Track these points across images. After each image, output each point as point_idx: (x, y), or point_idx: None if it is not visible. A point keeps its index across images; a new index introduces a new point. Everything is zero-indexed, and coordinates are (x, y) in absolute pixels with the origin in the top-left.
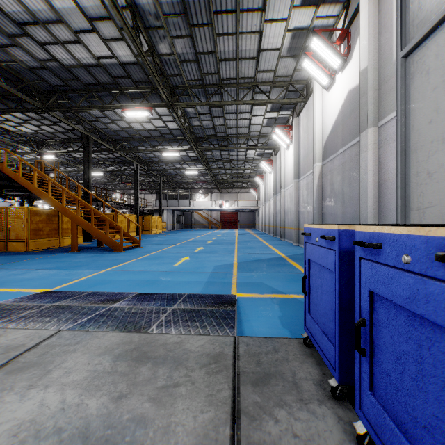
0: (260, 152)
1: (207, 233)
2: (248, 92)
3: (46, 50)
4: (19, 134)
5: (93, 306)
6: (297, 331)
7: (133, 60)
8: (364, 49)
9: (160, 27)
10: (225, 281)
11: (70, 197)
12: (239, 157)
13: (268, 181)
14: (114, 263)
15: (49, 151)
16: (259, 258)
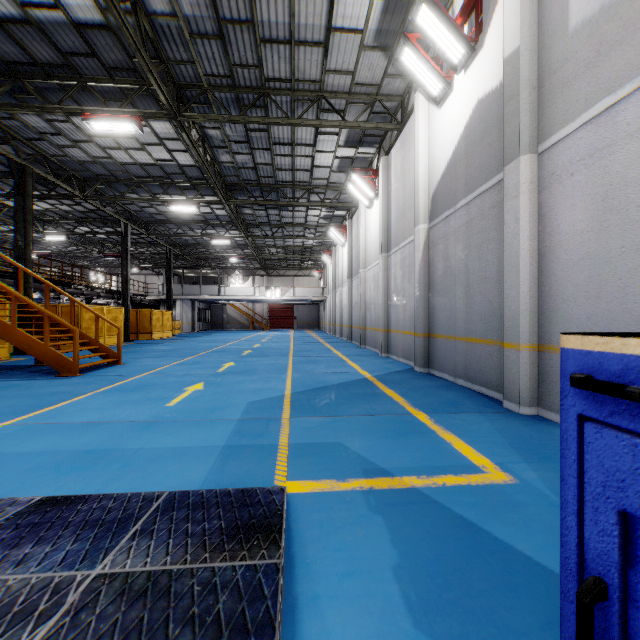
0: (328, 214)
1: (246, 338)
2: (310, 107)
3: None
4: None
5: None
6: None
7: (98, 21)
8: (513, 18)
9: None
10: (265, 443)
11: None
12: (296, 220)
13: (339, 258)
14: (40, 404)
15: None
16: (330, 382)
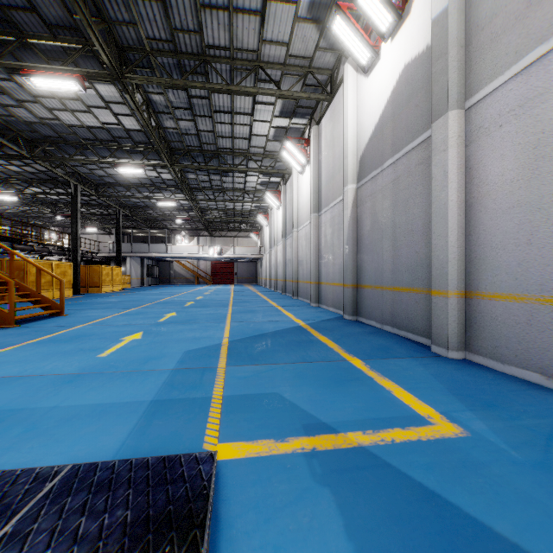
0: (264, 180)
1: (190, 291)
2: (248, 75)
3: None
4: None
5: None
6: None
7: None
8: None
9: None
10: (197, 396)
11: None
12: (236, 185)
13: (274, 219)
14: None
15: None
16: (266, 330)
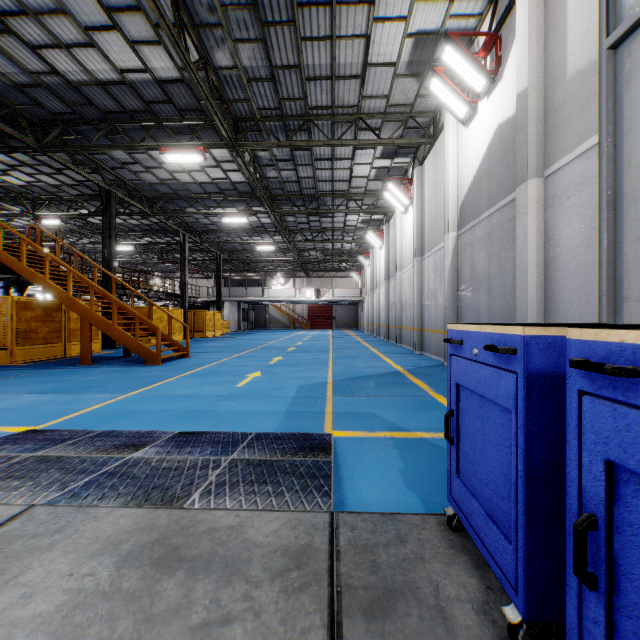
0: (365, 218)
1: (288, 336)
2: (349, 128)
3: (41, 57)
4: (4, 187)
5: (100, 458)
6: (432, 496)
7: (176, 76)
8: (523, 62)
9: (217, 25)
10: (315, 410)
11: (81, 281)
12: (335, 225)
13: (376, 260)
14: (145, 383)
15: (51, 214)
16: (366, 373)
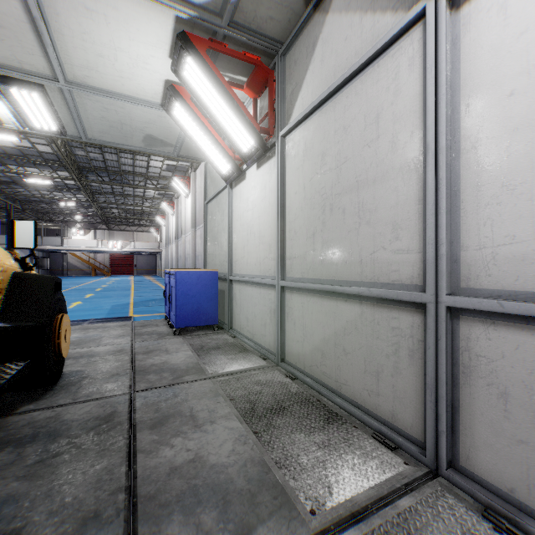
0: (161, 192)
1: (92, 281)
2: None
3: None
4: None
5: None
6: None
7: None
8: None
9: None
10: (124, 311)
11: None
12: (136, 193)
13: (170, 223)
14: None
15: None
16: (155, 298)
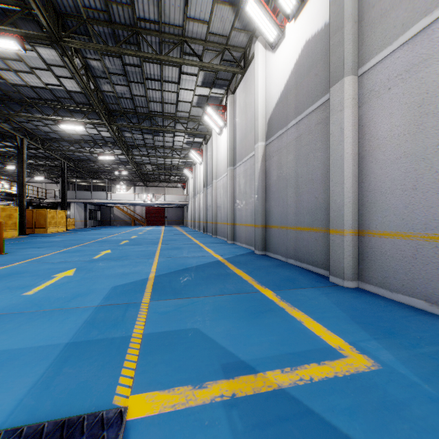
0: (189, 140)
1: (127, 231)
2: (175, 47)
3: None
4: None
5: None
6: None
7: None
8: None
9: None
10: (116, 335)
11: None
12: (166, 144)
13: (197, 173)
14: None
15: None
16: (189, 265)
